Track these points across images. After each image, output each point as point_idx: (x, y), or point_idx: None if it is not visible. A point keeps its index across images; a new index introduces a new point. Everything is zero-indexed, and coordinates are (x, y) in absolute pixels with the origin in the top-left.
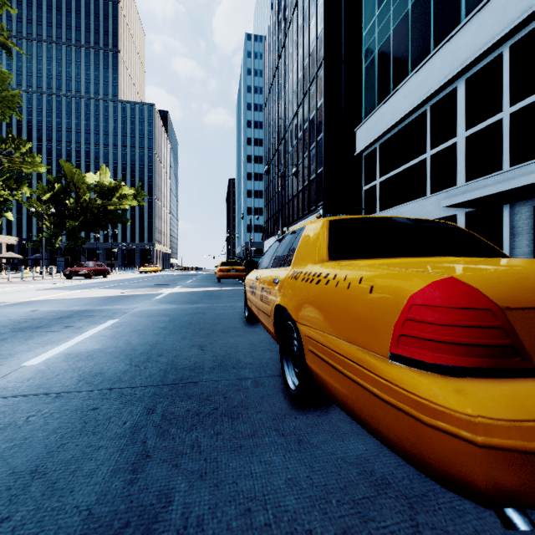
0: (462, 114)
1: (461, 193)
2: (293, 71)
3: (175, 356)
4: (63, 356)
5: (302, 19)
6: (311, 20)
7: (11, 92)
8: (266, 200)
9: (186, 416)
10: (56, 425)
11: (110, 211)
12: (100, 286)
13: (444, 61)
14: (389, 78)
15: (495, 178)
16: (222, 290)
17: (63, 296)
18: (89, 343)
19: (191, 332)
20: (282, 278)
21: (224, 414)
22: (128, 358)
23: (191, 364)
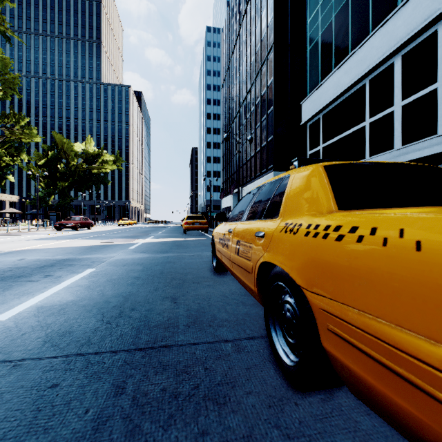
0: (399, 86)
1: (397, 155)
2: (247, 55)
3: (148, 310)
4: (35, 310)
5: (254, 11)
6: (262, 11)
7: (12, 75)
8: (223, 164)
9: (162, 400)
10: (1, 413)
11: (94, 174)
12: (84, 236)
13: (382, 40)
14: (332, 57)
15: (429, 141)
16: (188, 240)
17: (50, 245)
18: (63, 295)
19: (163, 282)
20: (270, 232)
21: (207, 396)
22: (100, 312)
23: (164, 320)
